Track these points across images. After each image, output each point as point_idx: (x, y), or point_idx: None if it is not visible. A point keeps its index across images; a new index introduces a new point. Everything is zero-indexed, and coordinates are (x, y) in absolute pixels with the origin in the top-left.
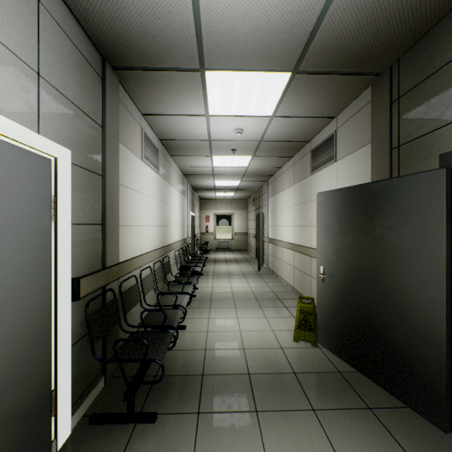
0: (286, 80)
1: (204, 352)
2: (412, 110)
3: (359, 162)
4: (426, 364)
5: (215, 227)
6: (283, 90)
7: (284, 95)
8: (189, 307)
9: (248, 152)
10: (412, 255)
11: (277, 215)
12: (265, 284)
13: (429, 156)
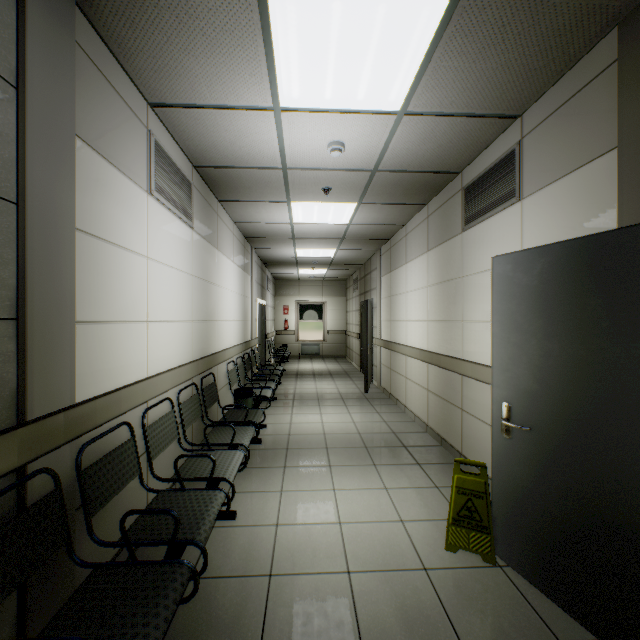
0: (441, 10)
1: (267, 584)
2: None
3: (580, 193)
4: None
5: (297, 322)
6: (431, 40)
7: (430, 57)
8: (248, 466)
9: (351, 194)
10: None
11: (397, 304)
12: (378, 418)
13: None
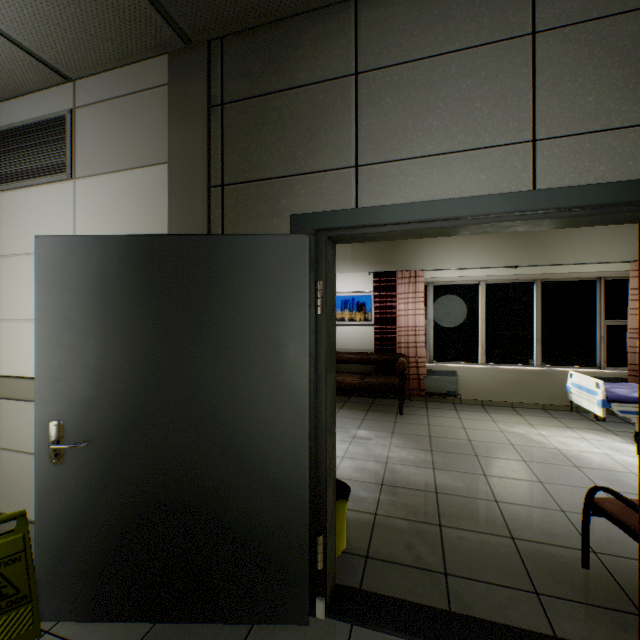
0: None
1: None
2: (248, 134)
3: (138, 193)
4: (284, 538)
5: None
6: None
7: None
8: None
9: None
10: (265, 368)
11: None
12: None
13: (274, 214)
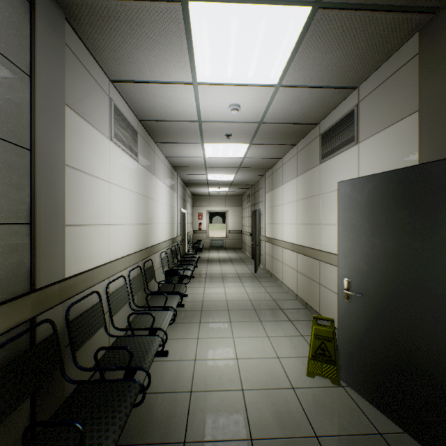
0: (302, 22)
1: (189, 397)
2: None
3: (395, 140)
4: None
5: (208, 225)
6: (296, 40)
7: (296, 50)
8: (175, 322)
9: (245, 138)
10: None
11: (276, 212)
12: (263, 290)
13: None
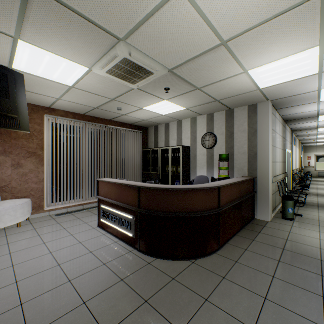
0: None
1: (316, 193)
2: None
3: None
4: None
5: (314, 163)
6: None
7: None
8: (307, 188)
9: None
10: None
11: None
12: None
13: None
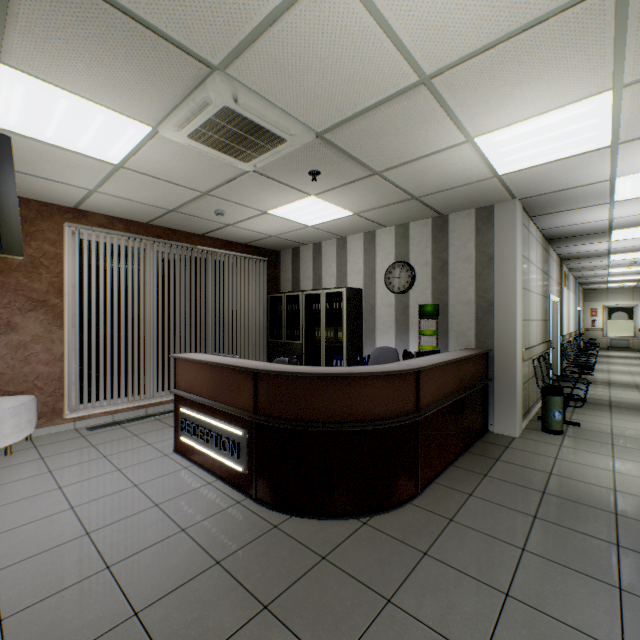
0: None
1: (607, 380)
2: None
3: None
4: None
5: (604, 322)
6: None
7: None
8: (590, 371)
9: None
10: None
11: None
12: None
13: None
